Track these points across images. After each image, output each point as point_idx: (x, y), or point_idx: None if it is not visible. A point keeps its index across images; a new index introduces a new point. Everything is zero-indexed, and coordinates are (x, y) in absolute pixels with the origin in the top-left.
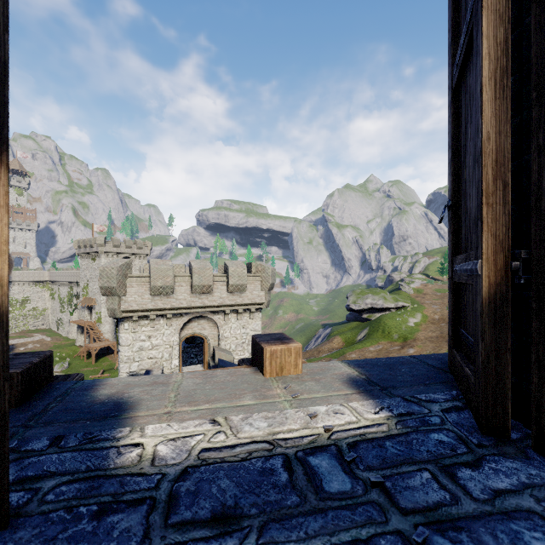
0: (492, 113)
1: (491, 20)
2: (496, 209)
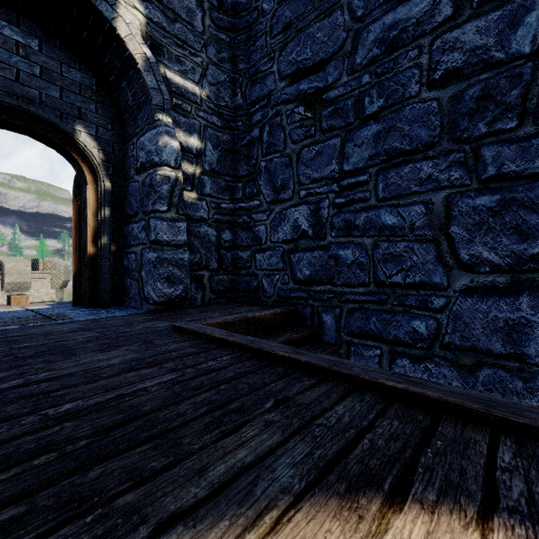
0: (75, 234)
1: (75, 213)
2: (76, 255)
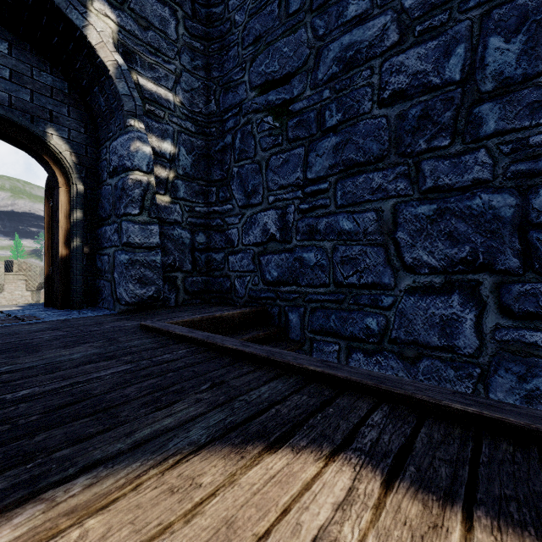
0: (47, 236)
1: (47, 215)
2: (48, 257)
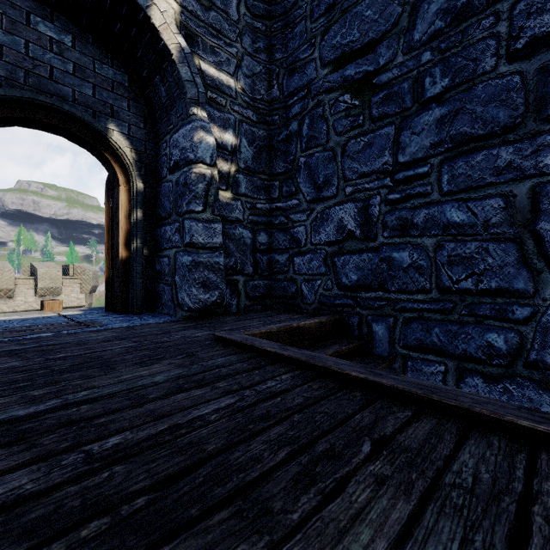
0: (107, 237)
1: (107, 216)
2: (108, 260)
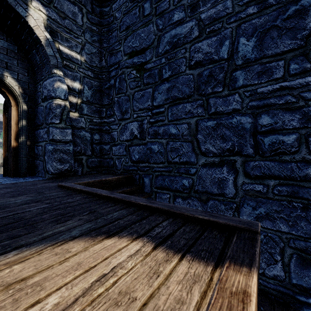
0: (4, 135)
1: (4, 122)
2: (5, 147)
